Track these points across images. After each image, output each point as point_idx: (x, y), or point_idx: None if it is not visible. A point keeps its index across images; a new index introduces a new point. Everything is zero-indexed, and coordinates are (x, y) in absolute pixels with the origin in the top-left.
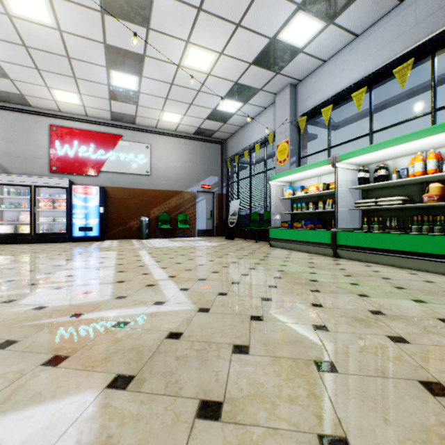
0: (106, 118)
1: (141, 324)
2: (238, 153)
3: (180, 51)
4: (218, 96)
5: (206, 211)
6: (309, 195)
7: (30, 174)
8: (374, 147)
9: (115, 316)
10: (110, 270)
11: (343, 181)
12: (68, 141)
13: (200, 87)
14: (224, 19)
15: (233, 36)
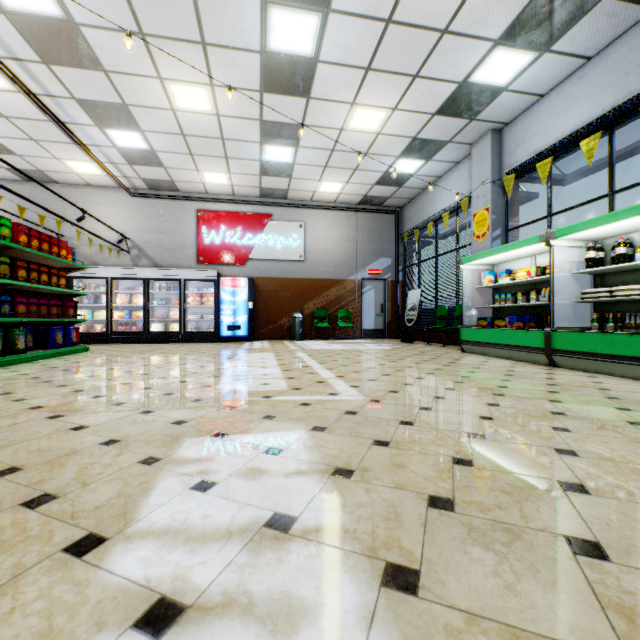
0: (254, 196)
1: (322, 405)
2: (419, 225)
3: (344, 115)
4: (391, 157)
5: (375, 305)
6: (517, 282)
7: (178, 266)
8: (602, 220)
9: (298, 399)
10: (276, 368)
11: (565, 263)
12: (215, 227)
13: (367, 149)
14: (398, 74)
15: (410, 88)
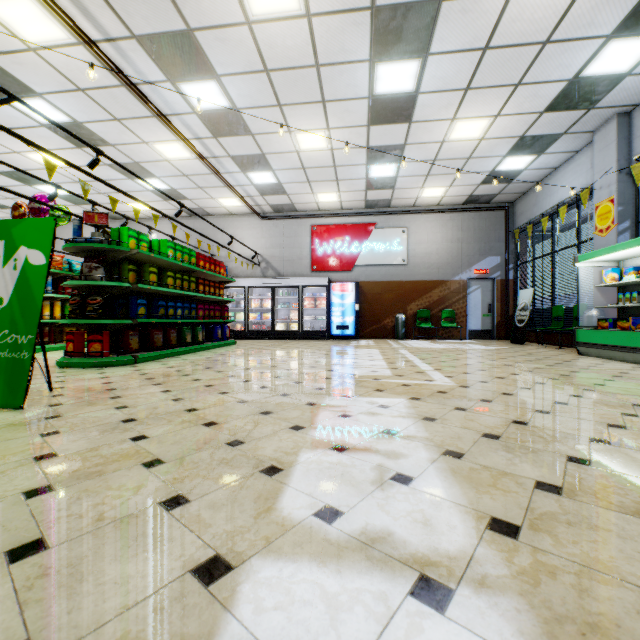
0: (359, 208)
1: (418, 386)
2: (533, 220)
3: (444, 130)
4: (496, 157)
5: (482, 305)
6: None
7: (296, 275)
8: None
9: (400, 382)
10: (381, 361)
11: None
12: (326, 239)
13: (470, 154)
14: (498, 86)
15: (512, 96)
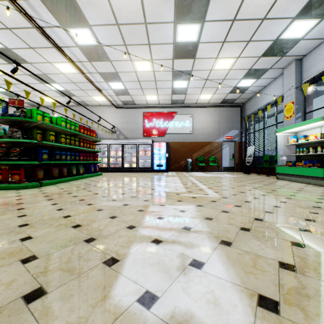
0: (168, 104)
1: (201, 198)
2: (254, 112)
3: (212, 63)
4: (237, 79)
5: (229, 154)
6: (309, 142)
7: (135, 138)
8: None
9: (190, 195)
10: (180, 184)
11: None
12: (151, 119)
13: (224, 77)
14: (239, 41)
15: (246, 47)
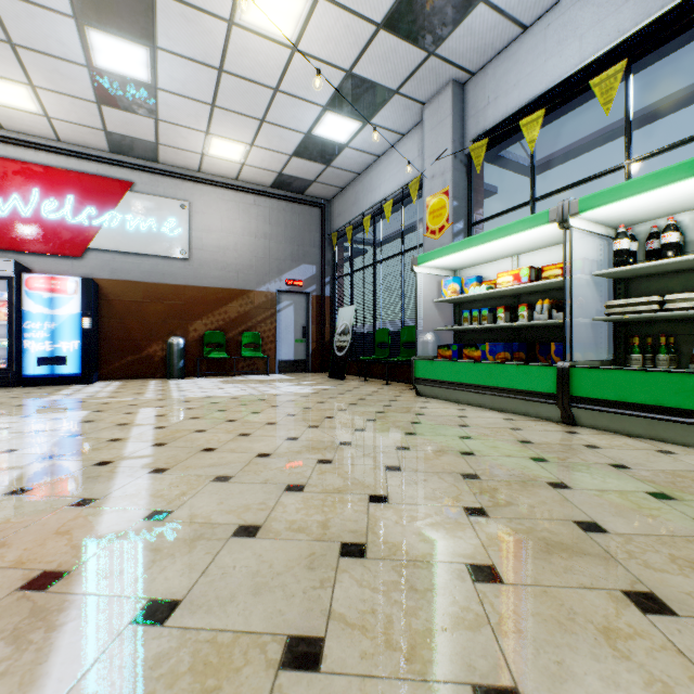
0: (98, 147)
1: None
2: (353, 222)
3: None
4: (315, 105)
5: (295, 327)
6: (498, 291)
7: None
8: (675, 172)
9: None
10: None
11: (574, 260)
12: (19, 187)
13: (278, 80)
14: None
15: None
